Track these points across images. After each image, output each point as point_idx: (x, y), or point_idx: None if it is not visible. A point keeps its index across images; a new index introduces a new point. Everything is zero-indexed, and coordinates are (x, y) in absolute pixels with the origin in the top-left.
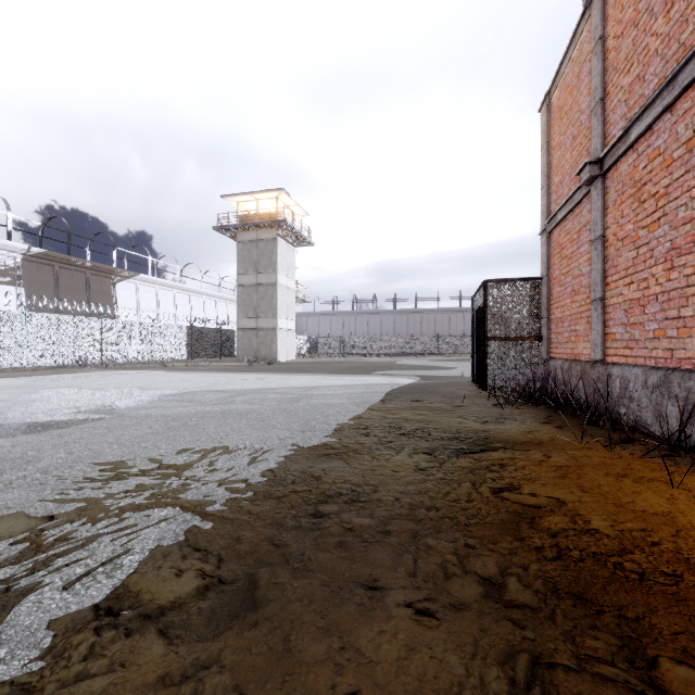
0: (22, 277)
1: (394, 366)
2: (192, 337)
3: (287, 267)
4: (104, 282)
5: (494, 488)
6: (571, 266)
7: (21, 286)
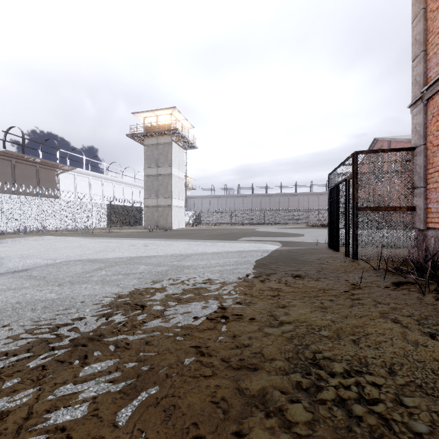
0: None
1: (256, 233)
2: (111, 211)
3: (178, 163)
4: (50, 173)
5: None
6: None
7: None
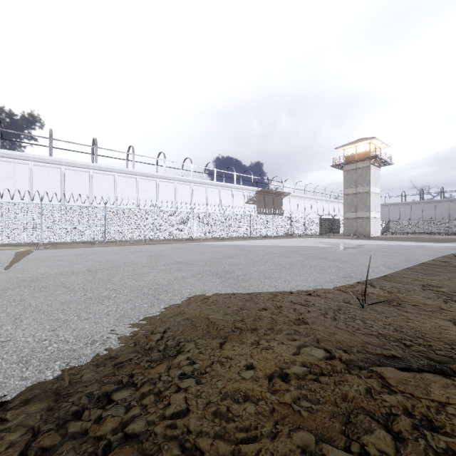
0: (255, 200)
1: None
2: (321, 223)
3: (375, 181)
4: (278, 199)
5: None
6: None
7: (255, 204)
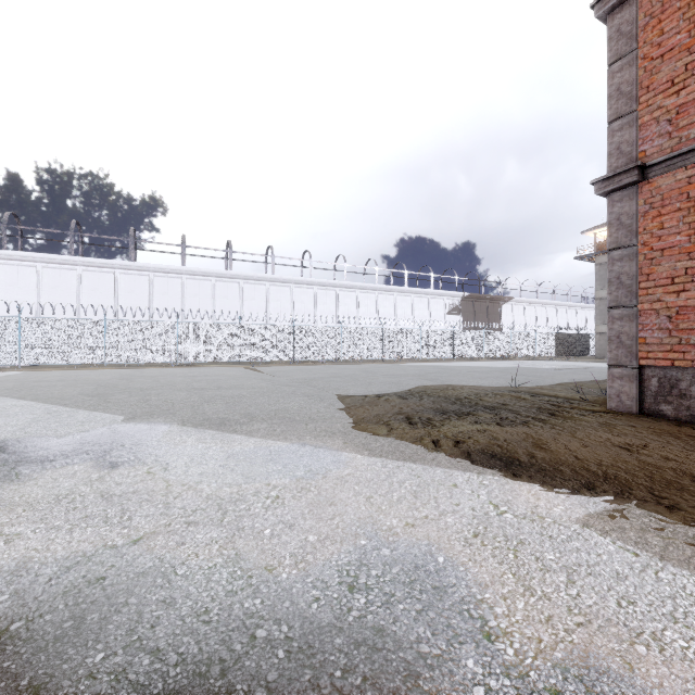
0: (461, 310)
1: None
2: (558, 340)
3: None
4: (495, 307)
5: None
6: None
7: (460, 315)
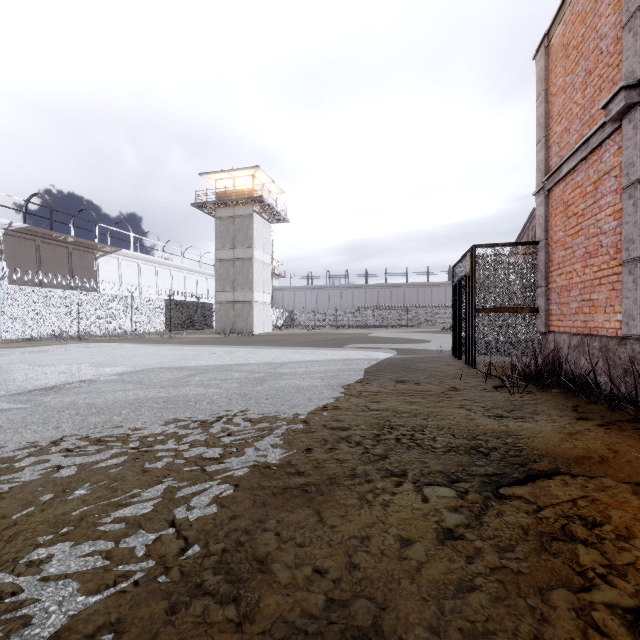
0: (3, 251)
1: (368, 338)
2: (171, 309)
3: (263, 243)
4: (87, 257)
5: (621, 607)
6: (584, 224)
7: (2, 260)
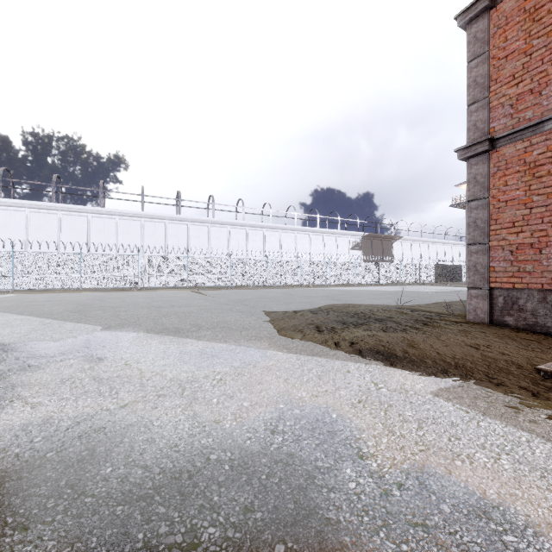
0: (361, 246)
1: None
2: (437, 270)
3: None
4: (388, 244)
5: None
6: None
7: (361, 250)
